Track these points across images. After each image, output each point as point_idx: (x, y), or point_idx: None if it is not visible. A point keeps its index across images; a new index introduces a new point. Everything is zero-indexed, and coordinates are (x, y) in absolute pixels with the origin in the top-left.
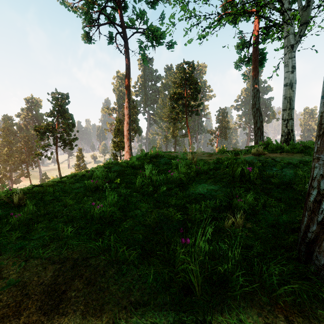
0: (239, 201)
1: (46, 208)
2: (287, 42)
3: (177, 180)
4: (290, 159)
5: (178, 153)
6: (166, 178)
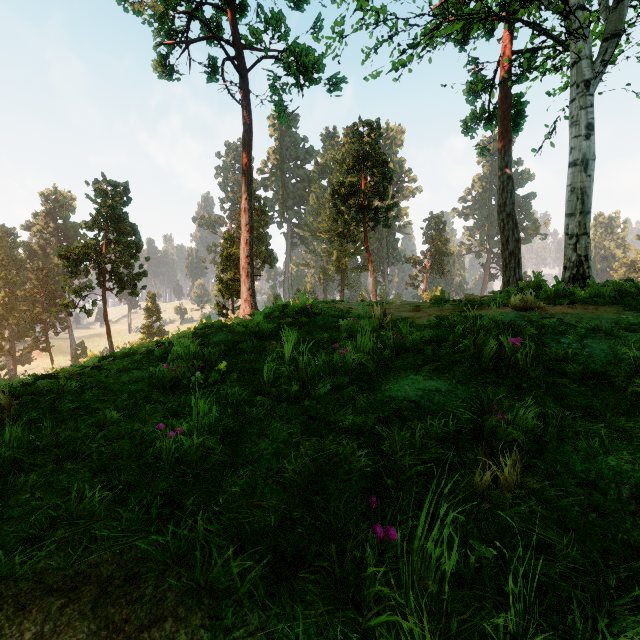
0: (502, 420)
1: (57, 432)
2: (576, 75)
3: (355, 367)
4: (596, 318)
5: (351, 304)
6: (329, 361)
